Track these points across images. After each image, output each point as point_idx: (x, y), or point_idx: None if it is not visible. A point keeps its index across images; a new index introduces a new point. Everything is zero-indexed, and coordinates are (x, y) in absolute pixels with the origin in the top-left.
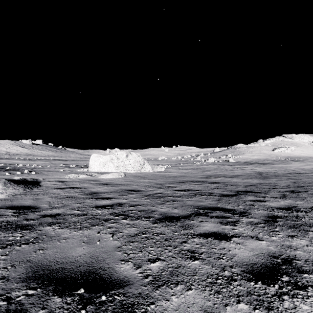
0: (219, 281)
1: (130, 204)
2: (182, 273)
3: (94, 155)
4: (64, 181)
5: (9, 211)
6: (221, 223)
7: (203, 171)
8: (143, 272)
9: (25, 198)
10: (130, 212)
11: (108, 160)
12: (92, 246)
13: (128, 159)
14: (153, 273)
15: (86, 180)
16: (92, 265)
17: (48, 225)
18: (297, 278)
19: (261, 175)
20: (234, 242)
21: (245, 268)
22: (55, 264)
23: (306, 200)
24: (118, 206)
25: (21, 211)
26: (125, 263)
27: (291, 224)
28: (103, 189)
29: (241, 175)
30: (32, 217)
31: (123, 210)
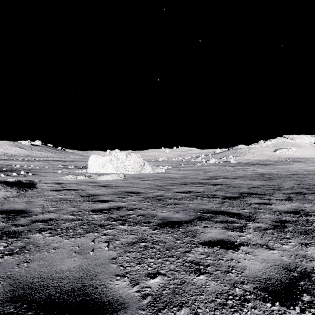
0: (230, 302)
1: (128, 208)
2: (186, 292)
3: (92, 156)
4: (61, 183)
5: None
6: (227, 229)
7: (204, 173)
8: (141, 290)
9: (17, 201)
10: (129, 217)
11: (107, 161)
12: (84, 257)
13: (128, 160)
14: (152, 292)
15: (84, 181)
16: (82, 282)
17: (38, 232)
18: None
19: (264, 177)
20: (243, 251)
21: (258, 284)
22: (39, 281)
23: (314, 203)
24: (115, 210)
25: (11, 215)
26: (120, 279)
27: (302, 229)
28: (101, 191)
29: (244, 177)
30: (21, 222)
31: (121, 214)
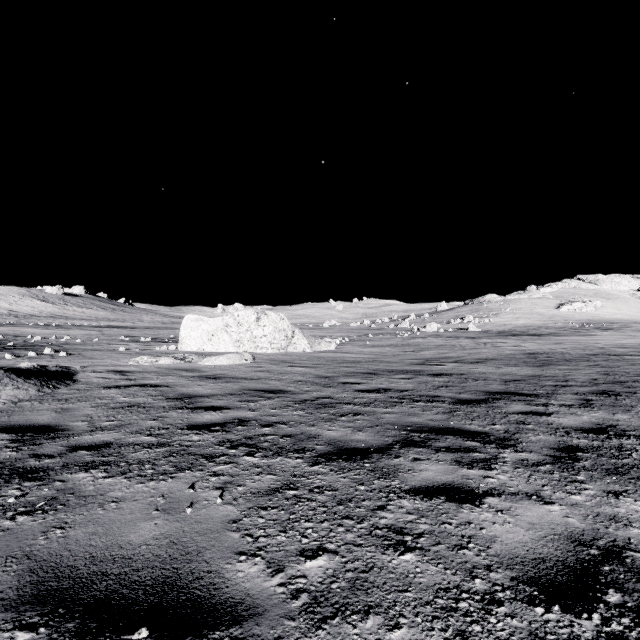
0: (463, 605)
1: (263, 421)
2: (378, 585)
3: (189, 318)
4: (125, 372)
5: (0, 437)
6: (460, 464)
7: (416, 351)
8: (288, 582)
9: (39, 408)
10: (263, 440)
11: (219, 328)
12: (175, 518)
13: (261, 326)
14: (311, 586)
15: (172, 369)
16: (172, 566)
17: (81, 468)
18: (639, 595)
19: (536, 359)
20: (490, 507)
21: (521, 571)
22: (86, 564)
23: (636, 412)
24: (236, 426)
25: (28, 436)
26: (248, 560)
27: (611, 465)
28: (208, 388)
29: (495, 359)
30: (48, 450)
31: (249, 433)
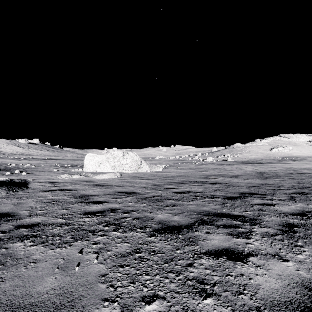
0: None
1: (124, 210)
2: None
3: (89, 155)
4: (55, 182)
5: None
6: (232, 235)
7: (202, 171)
8: None
9: (5, 202)
10: (123, 221)
11: (104, 160)
12: (67, 274)
13: (125, 159)
14: None
15: (79, 181)
16: (61, 311)
17: (19, 240)
18: None
19: (262, 175)
20: (253, 264)
21: (279, 311)
22: (6, 310)
23: None
24: (109, 212)
25: None
26: (109, 305)
27: None
28: (96, 191)
29: (242, 175)
30: (3, 228)
31: (116, 217)
